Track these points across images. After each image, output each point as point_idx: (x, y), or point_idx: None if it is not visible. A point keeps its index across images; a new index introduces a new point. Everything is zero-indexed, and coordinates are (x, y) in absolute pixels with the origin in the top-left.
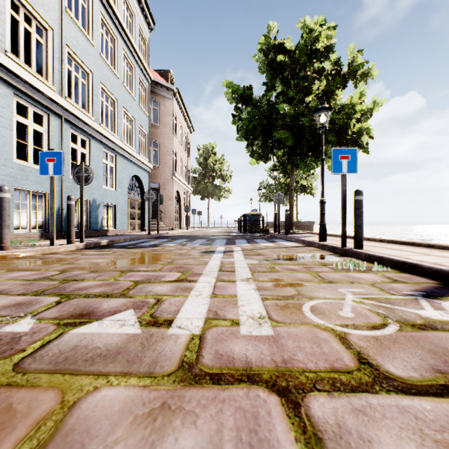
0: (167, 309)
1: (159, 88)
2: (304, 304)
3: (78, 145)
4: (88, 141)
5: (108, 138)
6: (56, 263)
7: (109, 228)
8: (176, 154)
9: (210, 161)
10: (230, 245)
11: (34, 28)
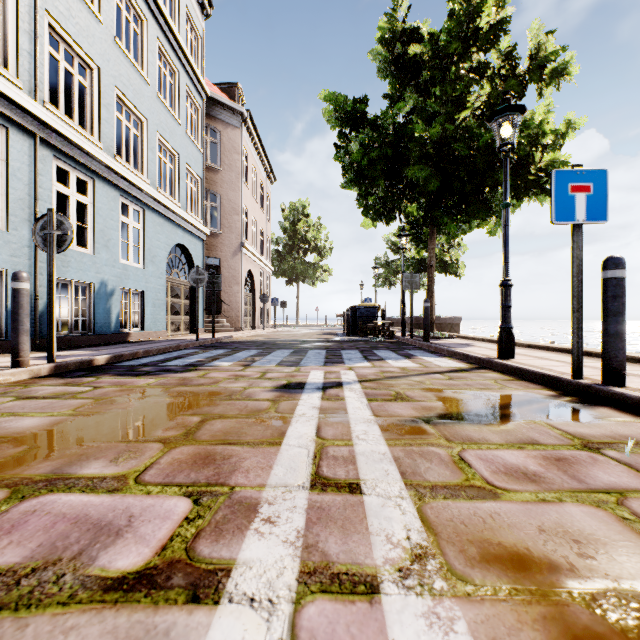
0: None
1: (220, 109)
2: None
3: (72, 189)
4: (92, 183)
5: (128, 180)
6: None
7: (133, 329)
8: (247, 214)
9: (300, 227)
10: (334, 365)
11: None
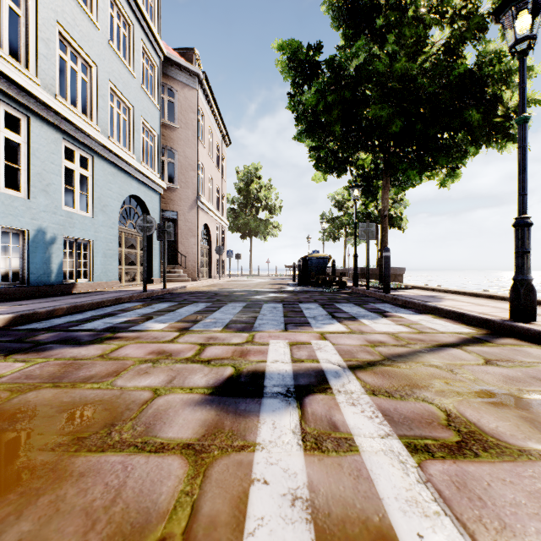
0: None
1: (177, 70)
2: None
3: None
4: (26, 121)
5: (72, 123)
6: None
7: (80, 280)
8: (203, 171)
9: (252, 187)
10: (298, 328)
11: None
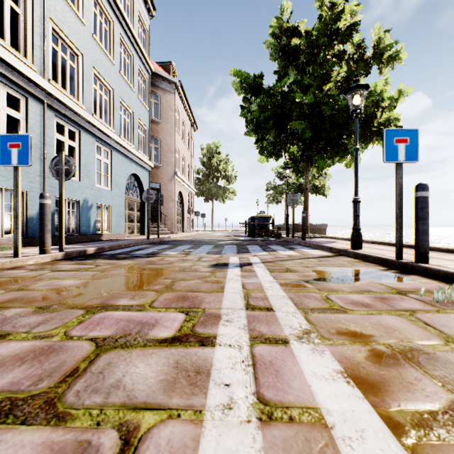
0: None
1: (160, 80)
2: None
3: (66, 137)
4: (78, 133)
5: (102, 131)
6: (0, 288)
7: (104, 232)
8: (178, 152)
9: (214, 161)
10: (244, 253)
11: None
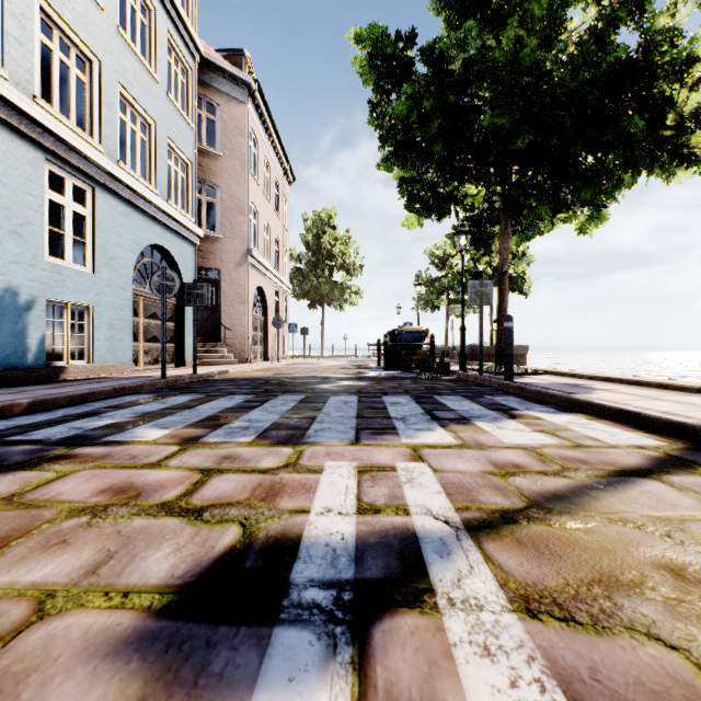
0: None
1: (220, 77)
2: None
3: None
4: None
5: (59, 137)
6: None
7: (74, 362)
8: (257, 215)
9: (325, 240)
10: (376, 438)
11: None
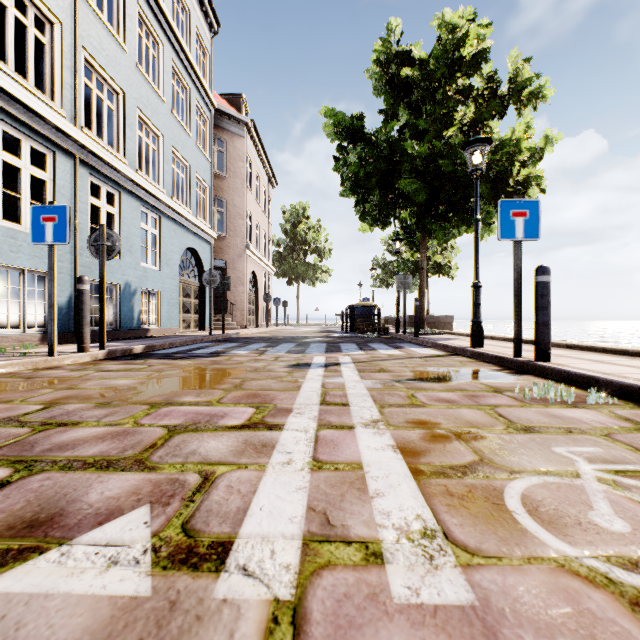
0: (221, 506)
1: (226, 120)
2: (506, 491)
3: (103, 201)
4: (118, 195)
5: (148, 191)
6: (47, 387)
7: (151, 326)
8: (251, 218)
9: (300, 229)
10: (333, 353)
11: (32, 19)
